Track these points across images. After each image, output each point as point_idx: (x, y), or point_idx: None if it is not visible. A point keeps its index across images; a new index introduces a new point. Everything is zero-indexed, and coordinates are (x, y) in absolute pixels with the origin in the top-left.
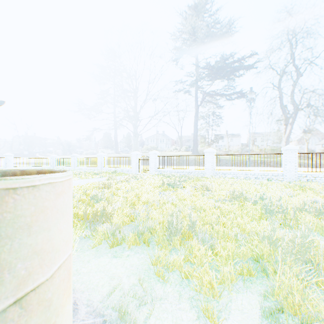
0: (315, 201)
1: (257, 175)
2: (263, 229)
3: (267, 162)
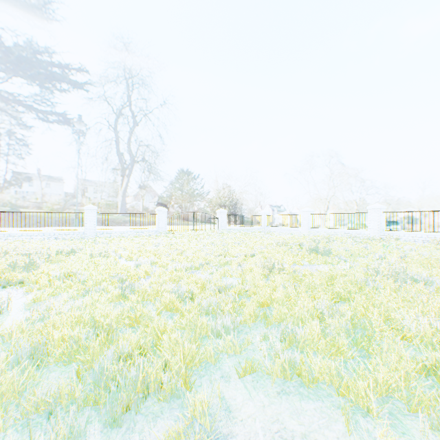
0: (80, 248)
1: (59, 235)
2: (11, 262)
3: (70, 221)
